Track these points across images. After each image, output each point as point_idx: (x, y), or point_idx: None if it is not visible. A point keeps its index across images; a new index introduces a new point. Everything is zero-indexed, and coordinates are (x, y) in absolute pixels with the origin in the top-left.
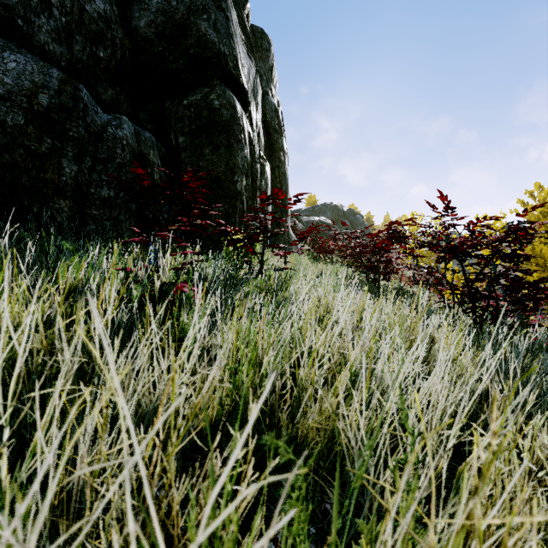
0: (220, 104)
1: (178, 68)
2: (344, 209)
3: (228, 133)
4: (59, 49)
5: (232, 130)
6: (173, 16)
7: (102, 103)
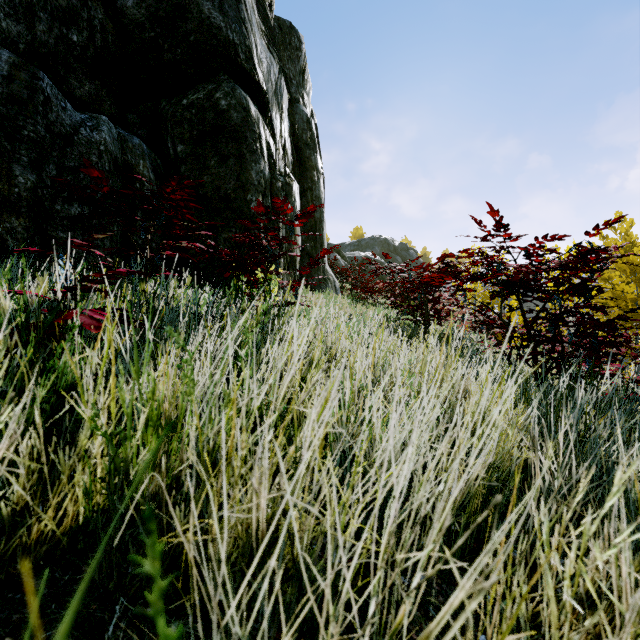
0: (228, 104)
1: (175, 59)
2: (395, 243)
3: (238, 140)
4: (15, 27)
5: (244, 137)
6: None
7: (77, 99)
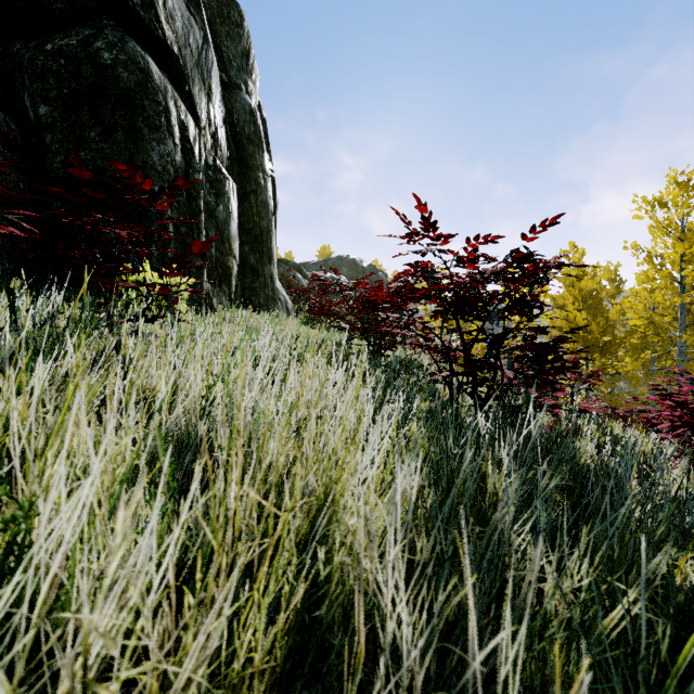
0: (114, 58)
1: None
2: (364, 264)
3: (131, 109)
4: None
5: (139, 106)
6: None
7: None
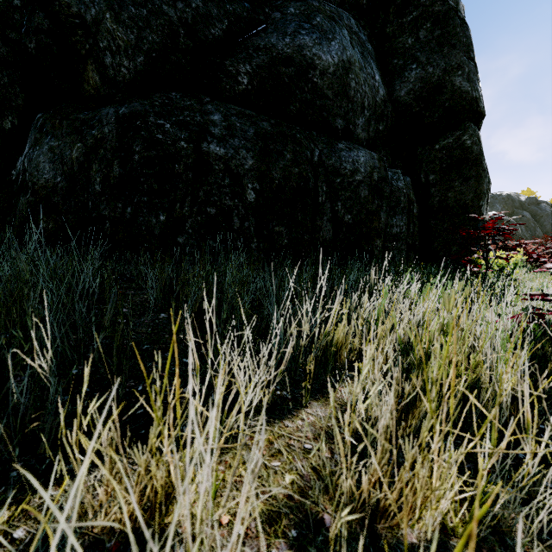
0: (471, 142)
1: (433, 121)
2: (521, 198)
3: (477, 165)
4: (364, 135)
5: (480, 162)
6: (429, 81)
7: None
